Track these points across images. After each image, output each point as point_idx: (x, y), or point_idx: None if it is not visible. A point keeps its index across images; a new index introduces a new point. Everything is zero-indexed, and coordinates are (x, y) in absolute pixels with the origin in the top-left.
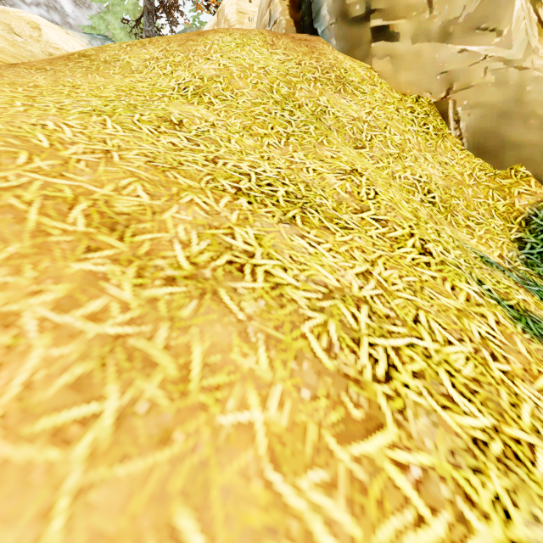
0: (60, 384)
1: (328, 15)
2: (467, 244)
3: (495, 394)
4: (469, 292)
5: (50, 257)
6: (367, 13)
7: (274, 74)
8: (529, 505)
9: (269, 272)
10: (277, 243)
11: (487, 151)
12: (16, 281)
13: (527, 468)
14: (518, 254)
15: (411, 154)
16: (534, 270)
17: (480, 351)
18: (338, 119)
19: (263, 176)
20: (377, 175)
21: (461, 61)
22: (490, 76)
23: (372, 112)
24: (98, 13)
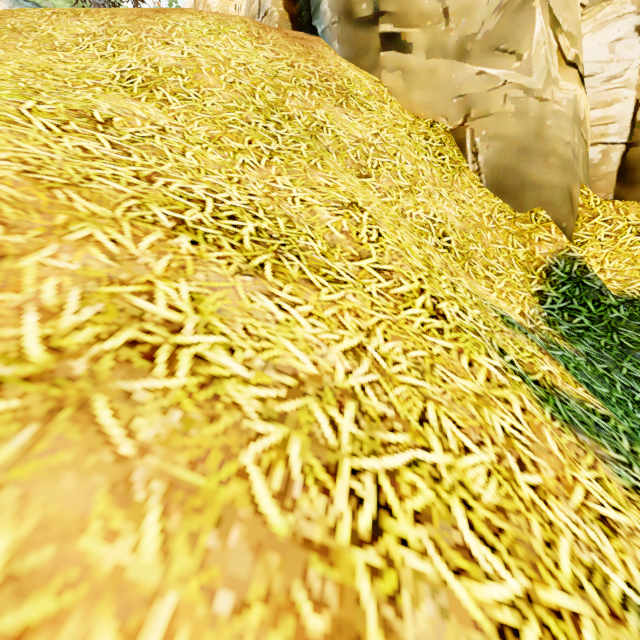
0: None
1: (330, 11)
2: (486, 300)
3: (526, 530)
4: (490, 368)
5: None
6: (376, 14)
7: (258, 74)
8: None
9: (202, 357)
10: (227, 306)
11: (507, 190)
12: None
13: None
14: (540, 311)
15: (425, 189)
16: (556, 330)
17: (505, 458)
18: (338, 138)
19: (225, 204)
20: (383, 211)
21: (480, 85)
22: (510, 105)
23: (379, 134)
24: None
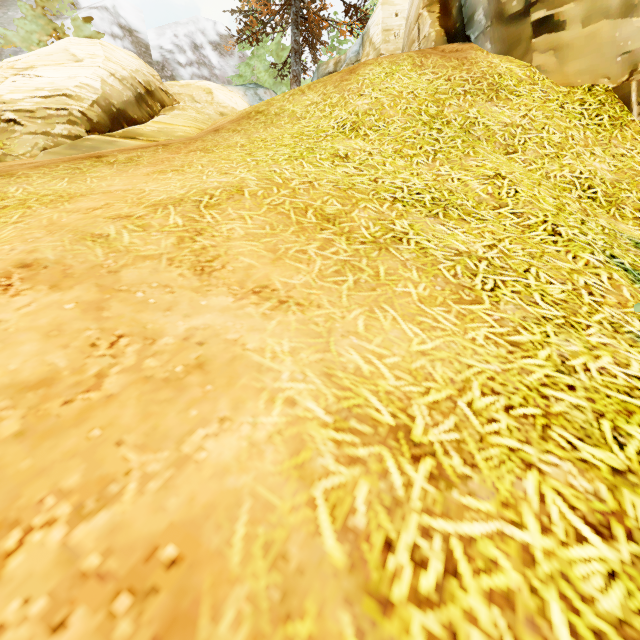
0: (330, 271)
1: (482, 20)
2: (624, 234)
3: (577, 307)
4: (589, 259)
5: (308, 232)
6: (527, 7)
7: (422, 96)
8: (566, 337)
9: (418, 242)
10: (424, 228)
11: None
12: (300, 240)
13: (577, 330)
14: None
15: (573, 152)
16: None
17: (579, 290)
18: (488, 128)
19: (413, 188)
20: (525, 177)
21: None
22: None
23: (527, 114)
24: (240, 57)
